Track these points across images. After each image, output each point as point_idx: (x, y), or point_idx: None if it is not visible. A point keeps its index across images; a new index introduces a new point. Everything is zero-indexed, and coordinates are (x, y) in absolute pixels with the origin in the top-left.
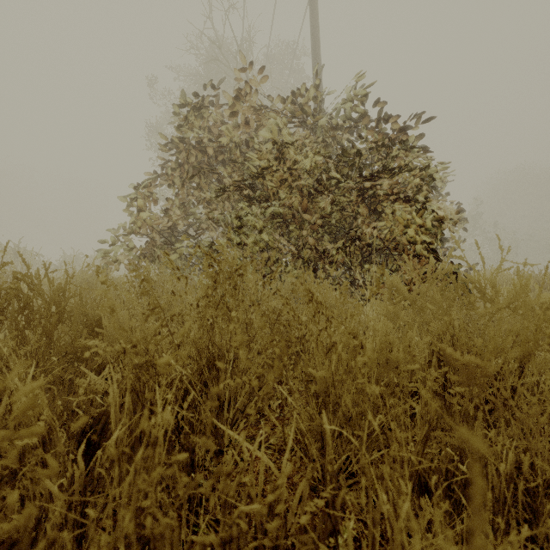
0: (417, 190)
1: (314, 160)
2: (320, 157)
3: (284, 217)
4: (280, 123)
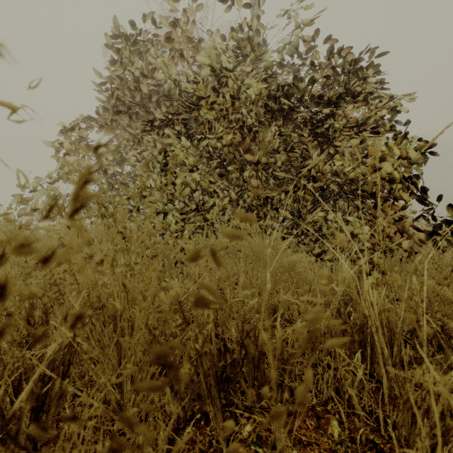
0: (378, 123)
1: (257, 87)
2: (263, 85)
3: (222, 158)
4: (216, 46)
